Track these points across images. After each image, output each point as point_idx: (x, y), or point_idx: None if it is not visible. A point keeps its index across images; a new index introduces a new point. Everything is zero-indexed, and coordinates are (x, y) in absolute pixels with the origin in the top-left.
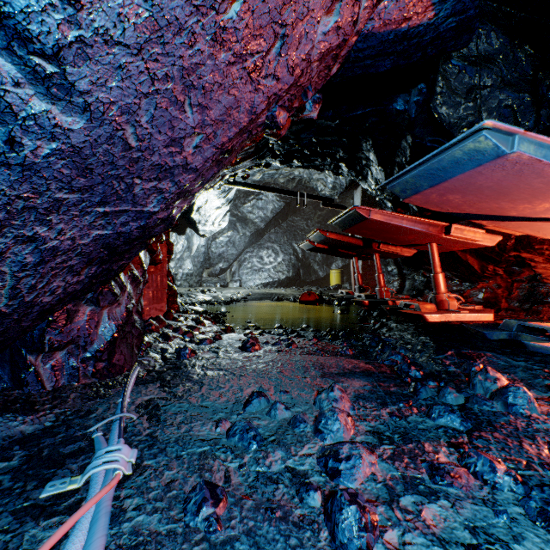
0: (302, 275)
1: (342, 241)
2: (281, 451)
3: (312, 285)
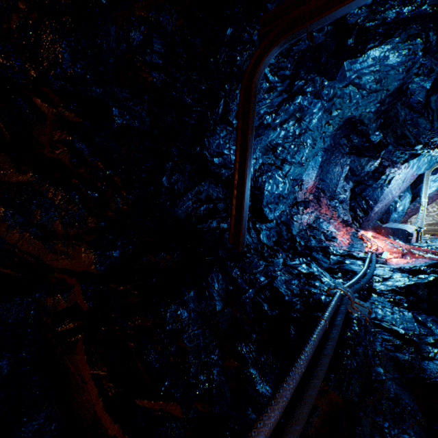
0: None
1: None
2: None
3: None
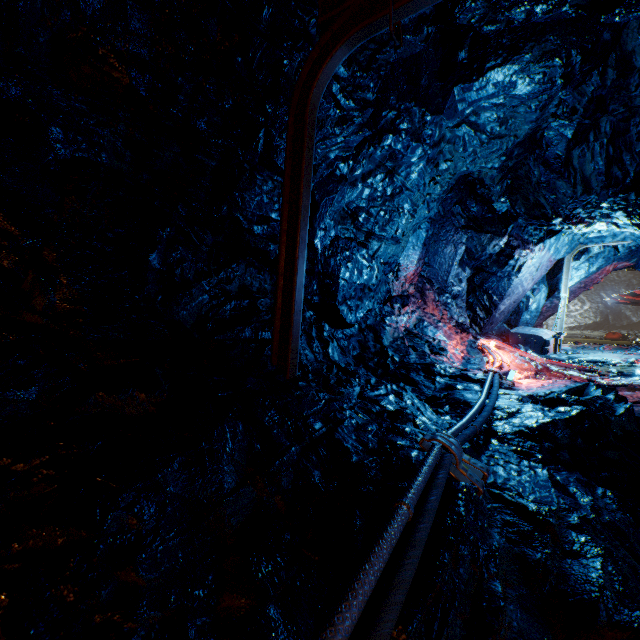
0: (610, 320)
1: (637, 300)
2: (590, 348)
3: (623, 329)
